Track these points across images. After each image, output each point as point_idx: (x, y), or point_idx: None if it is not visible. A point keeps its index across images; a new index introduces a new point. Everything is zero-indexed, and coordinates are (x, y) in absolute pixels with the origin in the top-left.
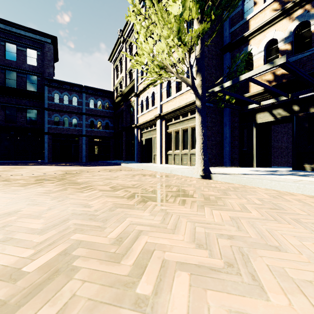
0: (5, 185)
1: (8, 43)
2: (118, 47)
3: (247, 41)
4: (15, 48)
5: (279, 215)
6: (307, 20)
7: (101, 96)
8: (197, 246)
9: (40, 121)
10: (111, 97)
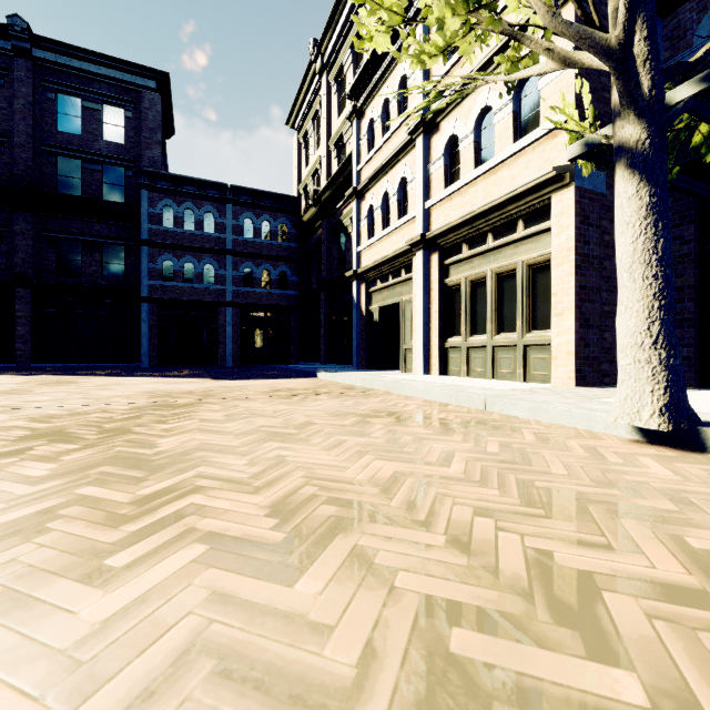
0: None
1: (62, 96)
2: (309, 88)
3: None
4: (78, 106)
5: None
6: None
7: (270, 209)
8: None
9: (133, 273)
10: (292, 212)
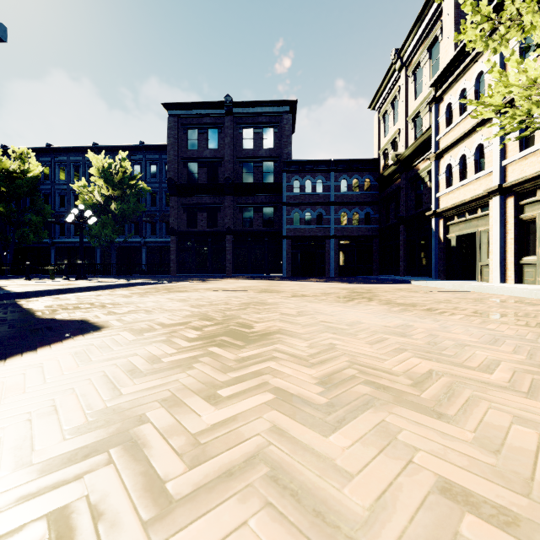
0: (320, 301)
1: (245, 129)
2: (389, 81)
3: None
4: (251, 133)
5: None
6: None
7: (358, 170)
8: None
9: (278, 222)
10: (374, 170)
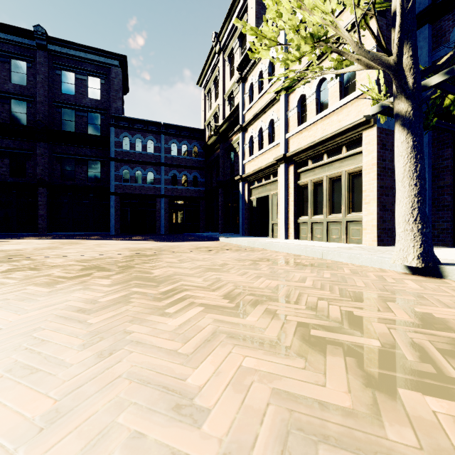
0: (22, 280)
1: (64, 72)
2: (212, 62)
3: None
4: (73, 78)
5: None
6: None
7: (187, 137)
8: None
9: (105, 177)
10: (201, 139)
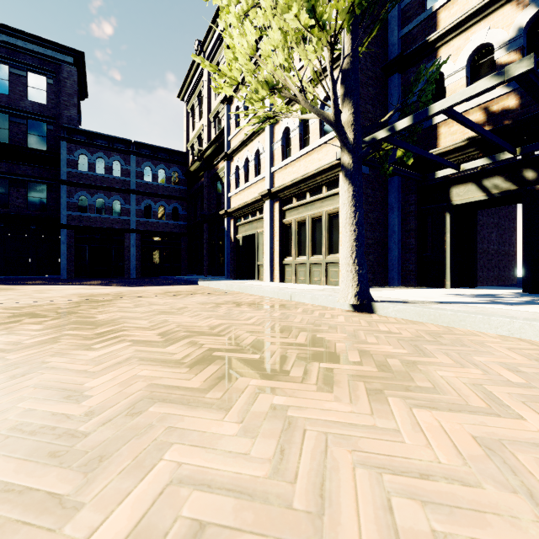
0: None
1: None
2: (195, 73)
3: (433, 52)
4: (6, 72)
5: None
6: None
7: (165, 160)
8: None
9: (54, 205)
10: (182, 163)
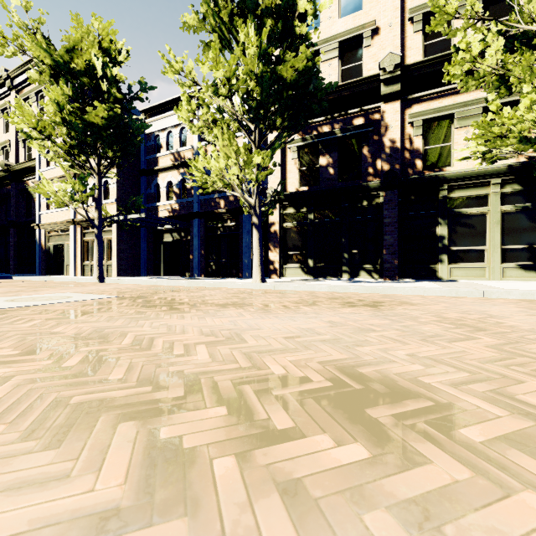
0: None
1: None
2: None
3: (157, 174)
4: None
5: (101, 287)
6: (185, 178)
7: None
8: (61, 289)
9: None
10: None
